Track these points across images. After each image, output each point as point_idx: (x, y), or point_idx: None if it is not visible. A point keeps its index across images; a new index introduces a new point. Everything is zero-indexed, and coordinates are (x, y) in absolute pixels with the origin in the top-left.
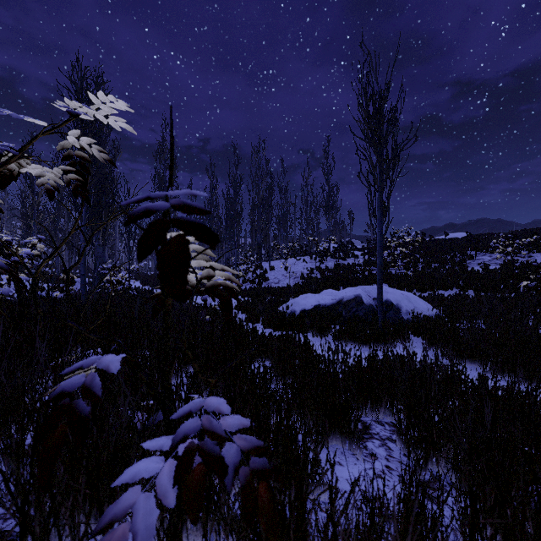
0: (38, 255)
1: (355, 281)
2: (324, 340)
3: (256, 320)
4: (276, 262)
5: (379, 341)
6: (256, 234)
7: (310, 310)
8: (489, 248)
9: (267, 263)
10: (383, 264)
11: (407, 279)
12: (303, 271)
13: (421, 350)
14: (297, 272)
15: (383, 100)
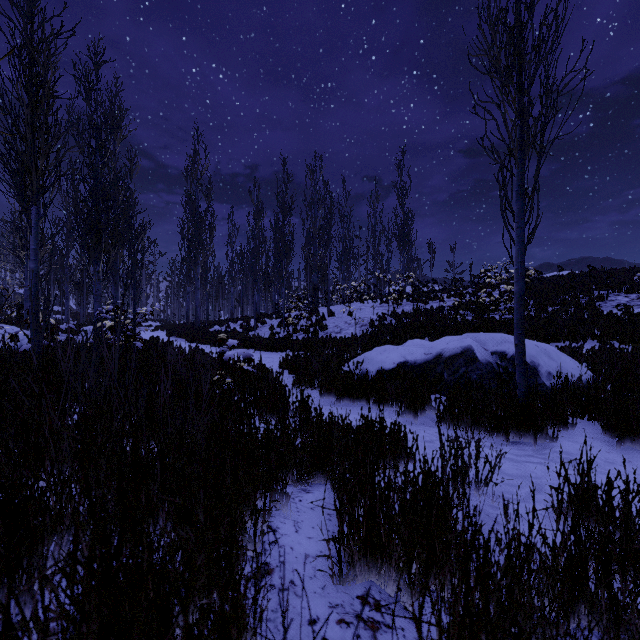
0: None
1: (446, 330)
2: (419, 421)
3: (309, 385)
4: (337, 307)
5: (522, 428)
6: (311, 273)
7: (392, 370)
8: (622, 287)
9: (325, 308)
10: (479, 307)
11: None
12: (373, 317)
13: (603, 445)
14: (365, 319)
15: None
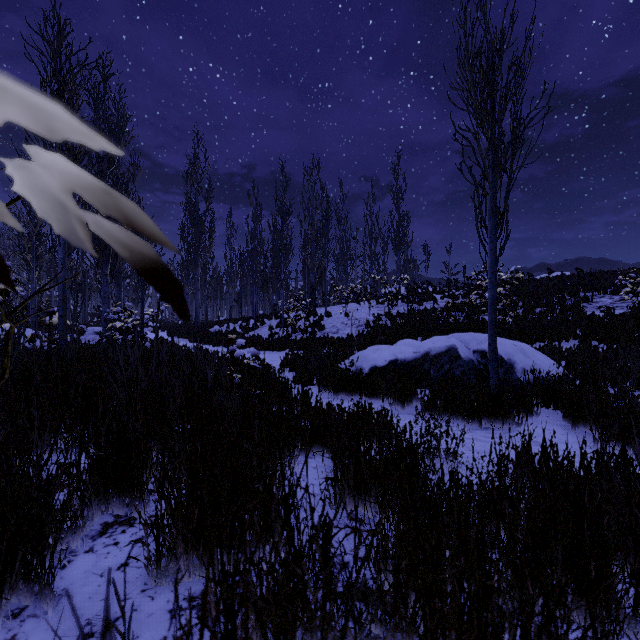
0: (4, 290)
1: (437, 330)
2: (407, 411)
3: (308, 381)
4: (334, 307)
5: (493, 415)
6: (309, 274)
7: (384, 367)
8: (607, 289)
9: (323, 309)
10: (471, 308)
11: (506, 327)
12: (369, 318)
13: (560, 429)
14: (361, 319)
15: (501, 47)
